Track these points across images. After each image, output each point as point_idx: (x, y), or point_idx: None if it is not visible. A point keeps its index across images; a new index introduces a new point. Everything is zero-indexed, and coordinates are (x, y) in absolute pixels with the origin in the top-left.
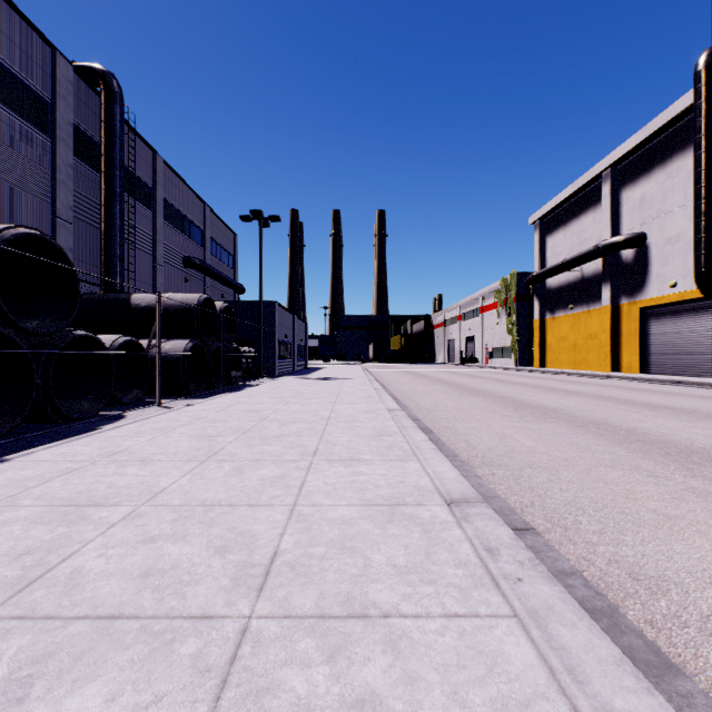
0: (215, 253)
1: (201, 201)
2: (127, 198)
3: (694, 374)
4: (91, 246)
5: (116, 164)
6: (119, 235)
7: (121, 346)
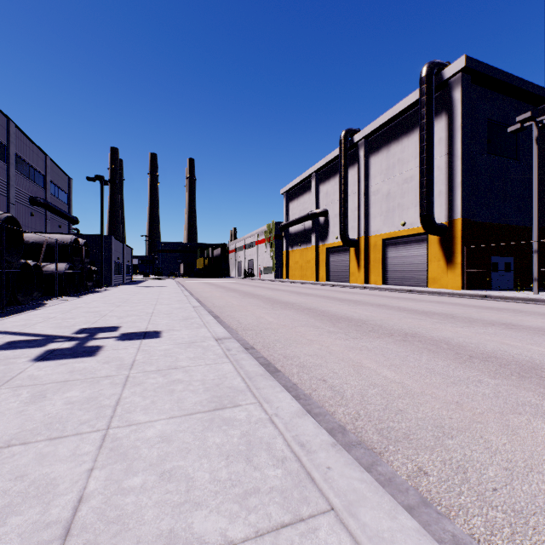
0: (54, 192)
1: (43, 153)
2: None
3: (344, 281)
4: None
5: None
6: None
7: None
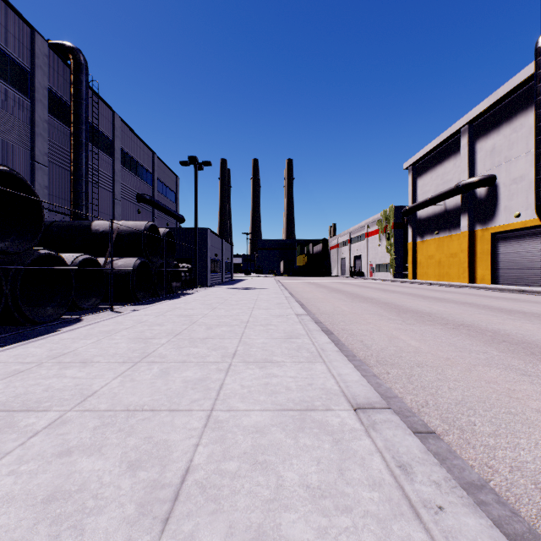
0: (161, 191)
1: (151, 151)
2: (92, 147)
3: (534, 284)
4: (63, 184)
5: (82, 120)
6: (85, 176)
7: (82, 263)
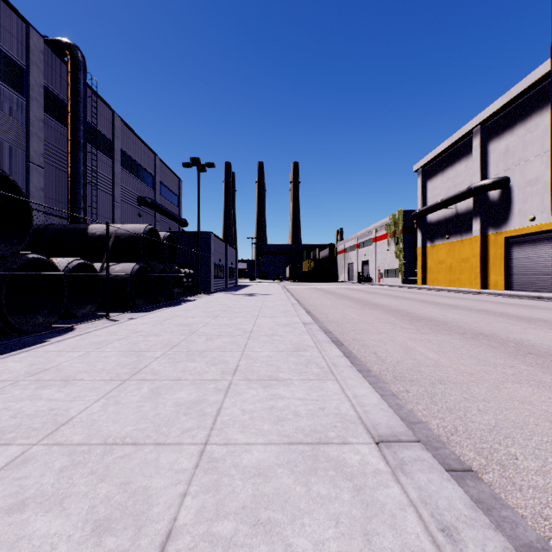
0: (163, 194)
1: (152, 153)
2: (90, 148)
3: (550, 291)
4: (60, 186)
5: (80, 119)
6: (83, 177)
7: (77, 268)
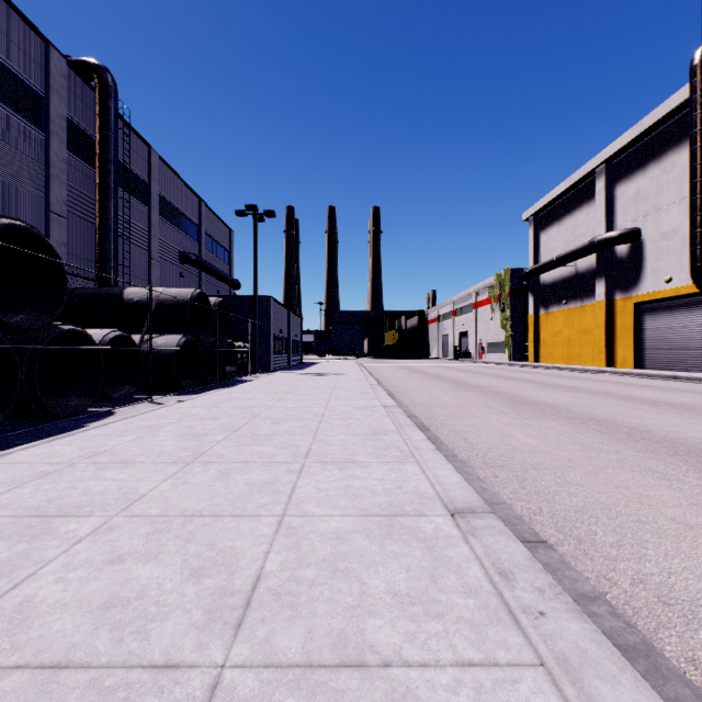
0: (211, 248)
1: (197, 197)
2: (122, 193)
3: (689, 369)
4: (86, 241)
5: (110, 158)
6: (113, 230)
7: (113, 341)
